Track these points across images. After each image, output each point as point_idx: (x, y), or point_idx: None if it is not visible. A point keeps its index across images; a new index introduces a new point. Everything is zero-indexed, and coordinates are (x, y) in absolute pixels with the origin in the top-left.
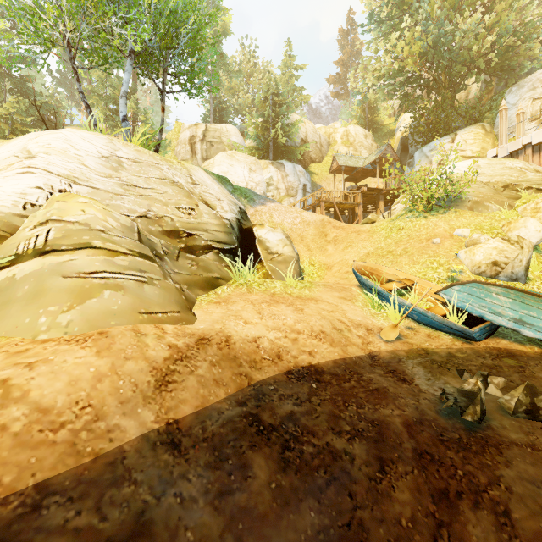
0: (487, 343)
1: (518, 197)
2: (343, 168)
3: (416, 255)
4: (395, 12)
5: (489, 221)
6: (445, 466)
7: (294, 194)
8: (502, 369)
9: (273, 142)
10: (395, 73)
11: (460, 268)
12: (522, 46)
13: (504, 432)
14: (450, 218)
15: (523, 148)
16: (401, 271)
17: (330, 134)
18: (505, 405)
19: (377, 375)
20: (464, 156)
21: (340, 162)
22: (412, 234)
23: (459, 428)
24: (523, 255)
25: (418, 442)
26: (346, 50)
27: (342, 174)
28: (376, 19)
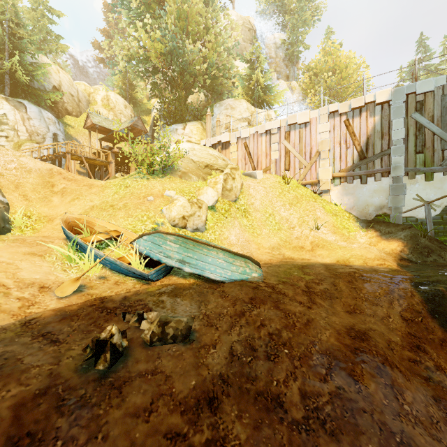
0: (162, 281)
1: (211, 174)
2: (98, 127)
3: (132, 209)
4: (143, 9)
5: (189, 187)
6: (44, 443)
7: (40, 141)
8: (163, 303)
9: (10, 76)
10: (143, 59)
11: (161, 221)
12: (223, 80)
13: (136, 366)
14: (165, 182)
15: (218, 143)
16: (112, 223)
17: (91, 93)
18: (145, 339)
19: (17, 345)
20: (191, 141)
21: (94, 120)
22: (135, 191)
23: (91, 381)
24: (201, 212)
25: (24, 424)
26: (111, 24)
27: (97, 132)
28: (128, 5)
